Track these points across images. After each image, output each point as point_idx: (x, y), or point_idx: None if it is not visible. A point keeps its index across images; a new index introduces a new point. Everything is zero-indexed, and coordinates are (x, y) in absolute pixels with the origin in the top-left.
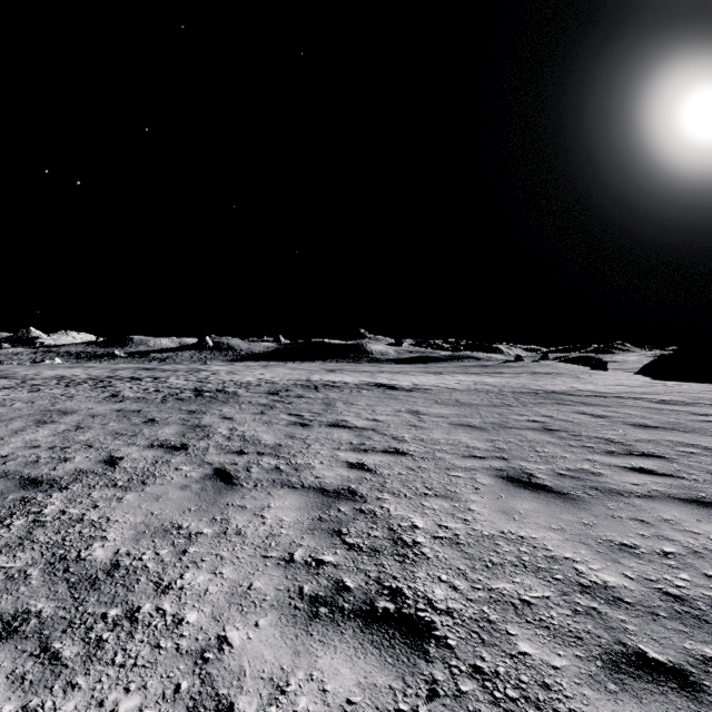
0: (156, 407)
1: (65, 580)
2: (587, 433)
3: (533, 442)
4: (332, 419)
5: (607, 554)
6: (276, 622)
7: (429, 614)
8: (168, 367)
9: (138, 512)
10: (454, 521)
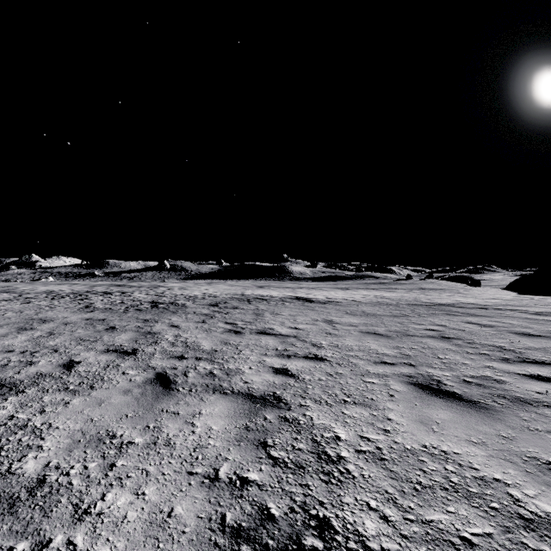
0: (118, 316)
1: None
2: (480, 341)
3: (434, 349)
4: (260, 328)
5: (538, 476)
6: None
7: None
8: (134, 284)
9: (79, 418)
10: (375, 432)
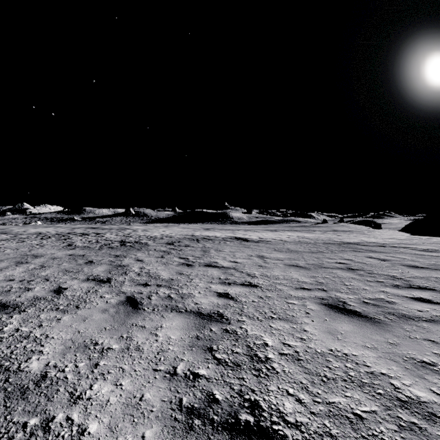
0: (94, 253)
1: (3, 389)
2: (378, 271)
3: (342, 278)
4: (207, 261)
5: (414, 371)
6: (159, 434)
7: (282, 428)
8: (106, 227)
9: (69, 330)
10: (294, 340)
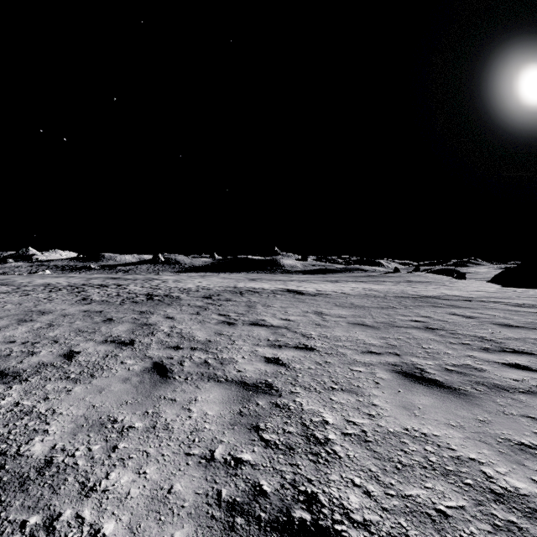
0: (115, 308)
1: None
2: (463, 331)
3: (419, 339)
4: (252, 319)
5: (510, 455)
6: (192, 536)
7: (347, 528)
8: (130, 277)
9: (81, 404)
10: (360, 416)
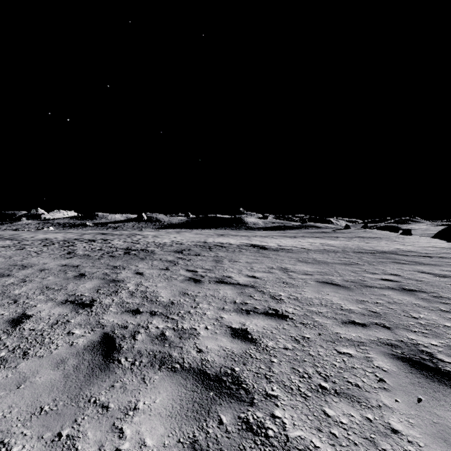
0: (91, 263)
1: None
2: (446, 294)
3: (402, 304)
4: (219, 276)
5: None
6: None
7: None
8: (117, 232)
9: None
10: None
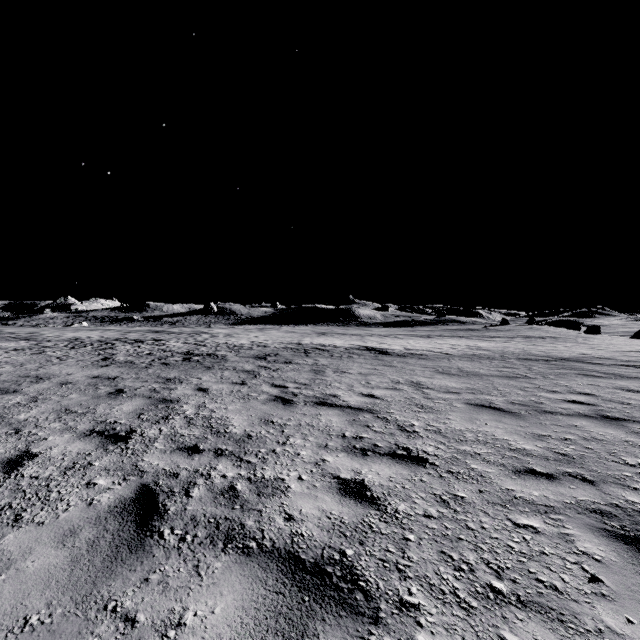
0: (135, 374)
1: None
2: None
3: (606, 442)
4: (319, 394)
5: None
6: None
7: None
8: (175, 330)
9: None
10: None
